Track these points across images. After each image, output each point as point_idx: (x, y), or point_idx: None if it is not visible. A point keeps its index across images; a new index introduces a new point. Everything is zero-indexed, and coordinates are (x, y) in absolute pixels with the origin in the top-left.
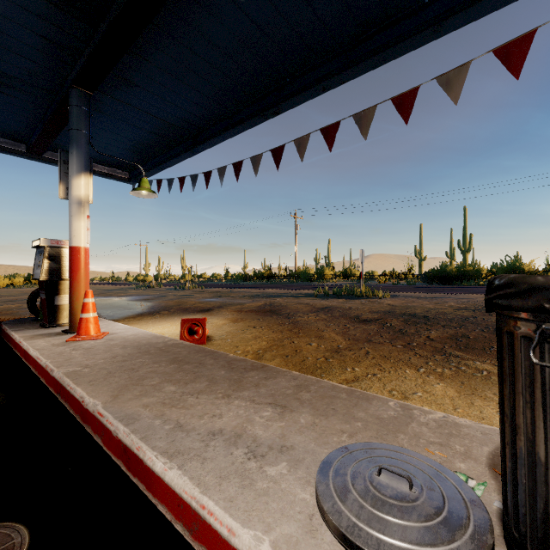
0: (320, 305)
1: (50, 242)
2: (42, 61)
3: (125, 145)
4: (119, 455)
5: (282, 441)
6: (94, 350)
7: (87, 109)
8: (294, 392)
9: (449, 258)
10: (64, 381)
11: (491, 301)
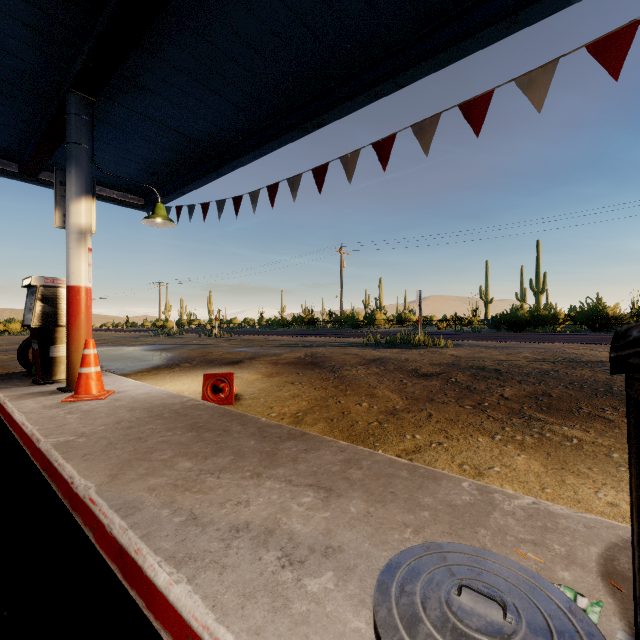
0: (371, 356)
1: (43, 281)
2: (32, 59)
3: (138, 165)
4: (114, 558)
5: (327, 539)
6: (94, 413)
7: (88, 119)
8: (341, 469)
9: (520, 300)
10: (52, 454)
11: (625, 360)
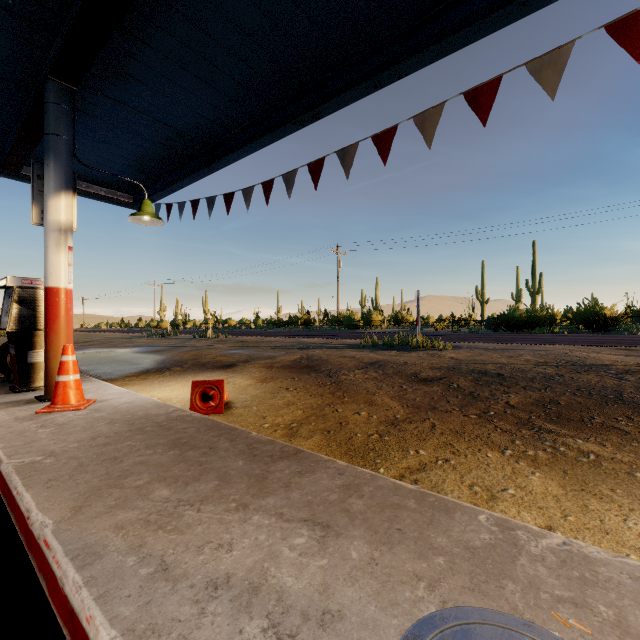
0: (369, 359)
1: (20, 282)
2: (6, 42)
3: (126, 160)
4: (66, 621)
5: (323, 600)
6: (69, 426)
7: (68, 108)
8: (340, 498)
9: (515, 300)
10: (12, 480)
11: None
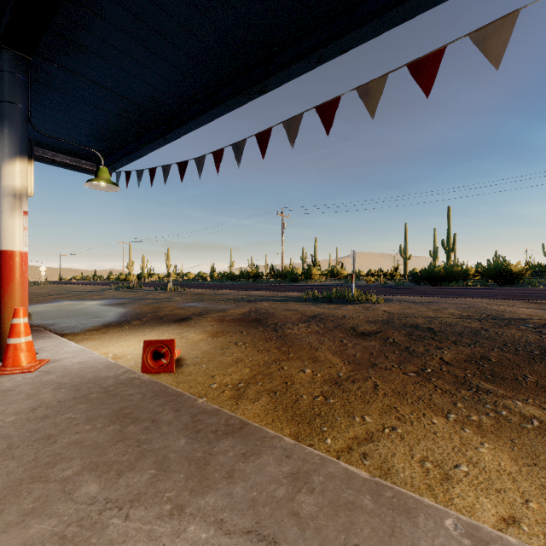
0: (311, 312)
1: None
2: None
3: (87, 130)
4: None
5: None
6: (13, 394)
7: (23, 77)
8: (288, 493)
9: (433, 257)
10: None
11: None
